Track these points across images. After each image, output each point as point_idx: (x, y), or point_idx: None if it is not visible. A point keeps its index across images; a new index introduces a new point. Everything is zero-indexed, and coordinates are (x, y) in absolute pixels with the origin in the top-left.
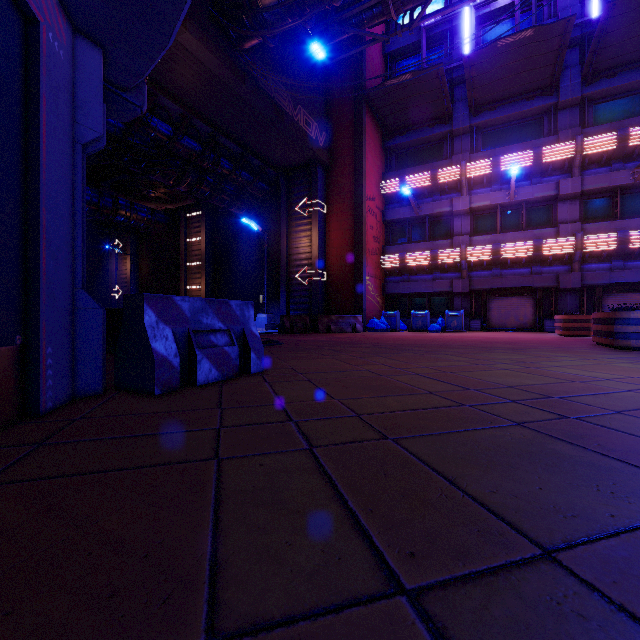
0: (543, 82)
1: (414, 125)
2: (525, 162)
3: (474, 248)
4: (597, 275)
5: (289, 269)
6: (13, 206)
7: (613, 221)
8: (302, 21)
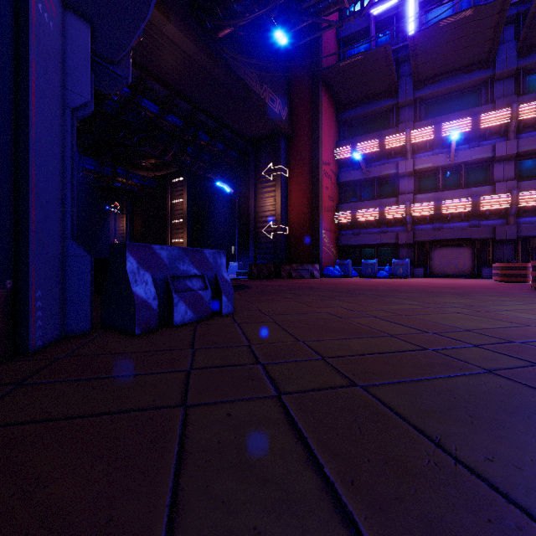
0: (481, 57)
1: (364, 99)
2: (464, 128)
3: (418, 205)
4: (531, 227)
5: (256, 224)
6: (3, 161)
7: None
8: (268, 9)
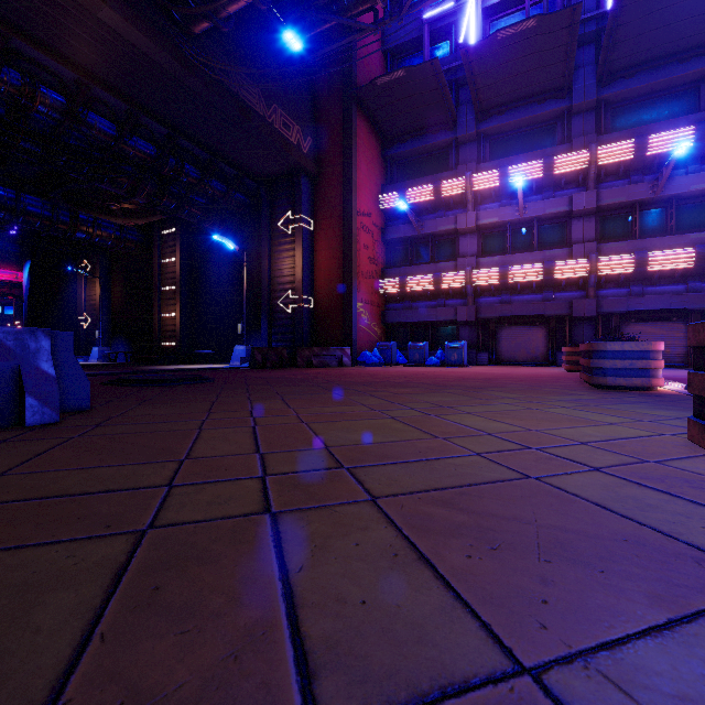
0: (555, 82)
1: (416, 131)
2: (535, 173)
3: (480, 271)
4: (614, 302)
5: (271, 294)
6: None
7: (631, 241)
8: None
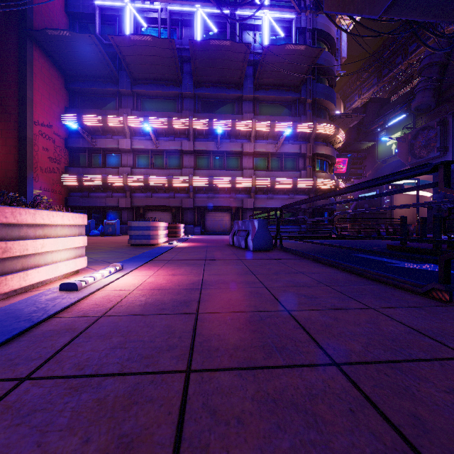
0: (173, 77)
1: (91, 77)
2: (163, 125)
3: (132, 177)
4: (201, 201)
5: None
6: None
7: (208, 170)
8: None
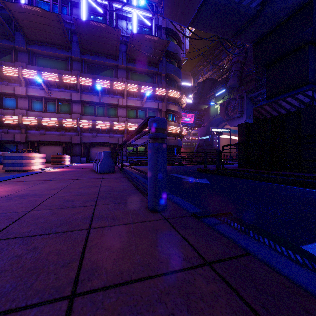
0: (63, 43)
1: None
2: (55, 79)
3: (27, 117)
4: (87, 138)
5: None
6: None
7: (92, 116)
8: None
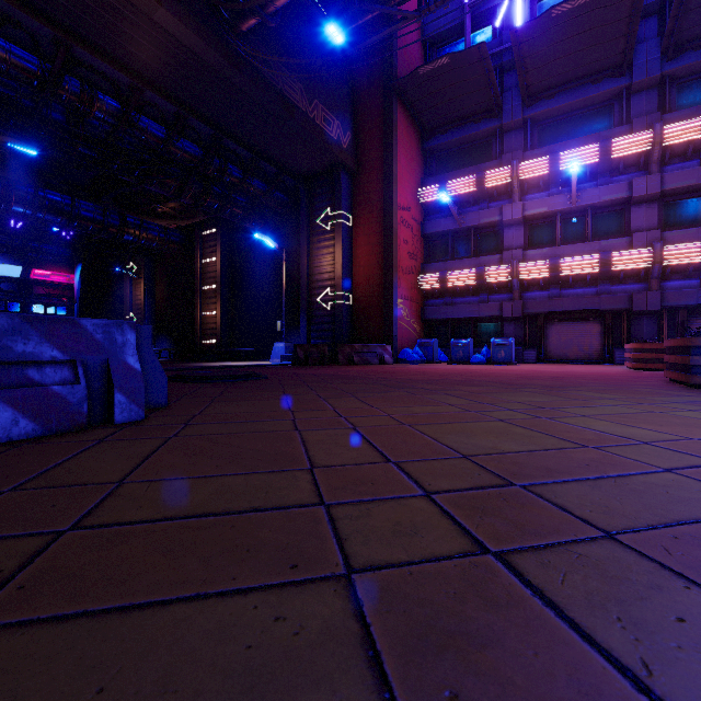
0: (612, 60)
1: (457, 121)
2: (590, 158)
3: (528, 264)
4: (681, 294)
5: (310, 291)
6: None
7: None
8: None
